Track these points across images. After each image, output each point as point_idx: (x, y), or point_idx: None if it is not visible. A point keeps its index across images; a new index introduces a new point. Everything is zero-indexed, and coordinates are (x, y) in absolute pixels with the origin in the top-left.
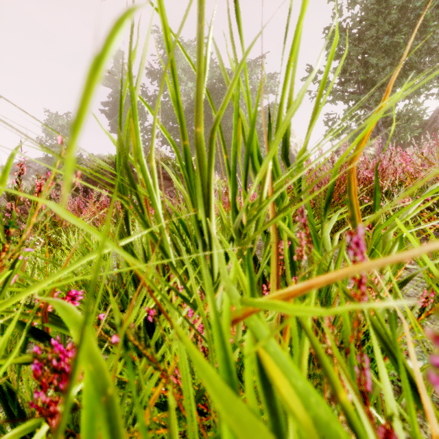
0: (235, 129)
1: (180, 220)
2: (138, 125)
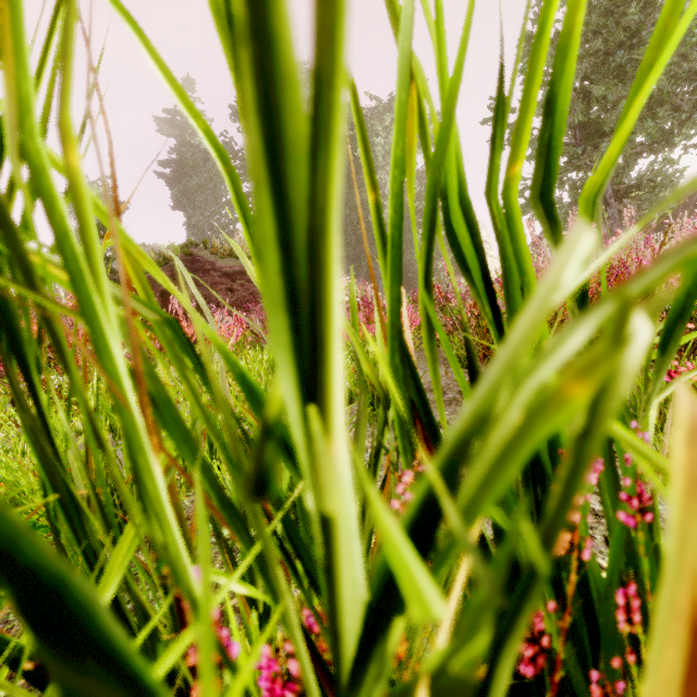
0: (400, 118)
1: (241, 377)
2: (21, 4)
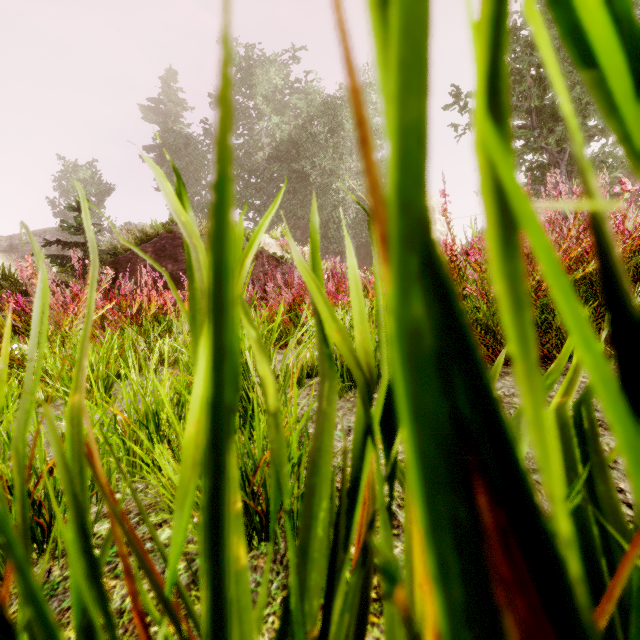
0: None
1: None
2: None
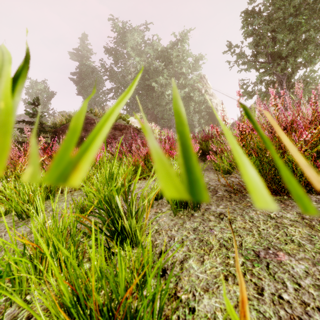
0: None
1: None
2: None
